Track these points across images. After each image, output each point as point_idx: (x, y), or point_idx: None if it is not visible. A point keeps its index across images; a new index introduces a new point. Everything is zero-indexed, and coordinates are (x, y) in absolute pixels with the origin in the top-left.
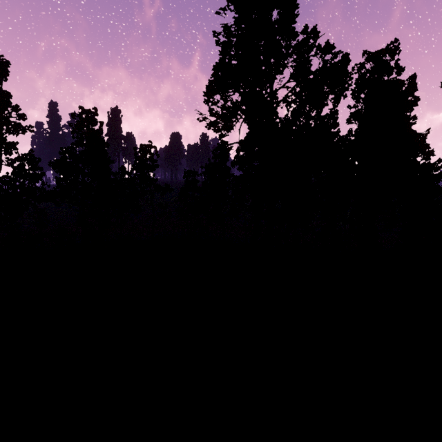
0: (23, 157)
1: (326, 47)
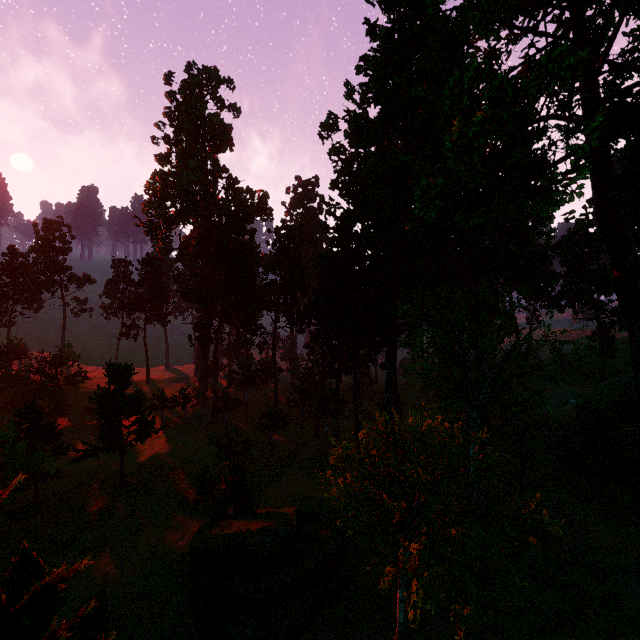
0: None
1: (248, 189)
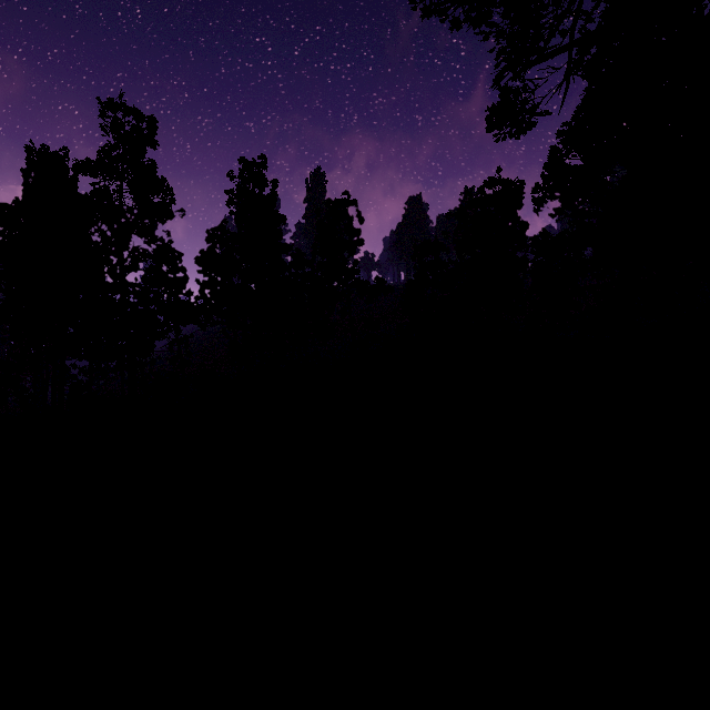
0: (159, 252)
1: None
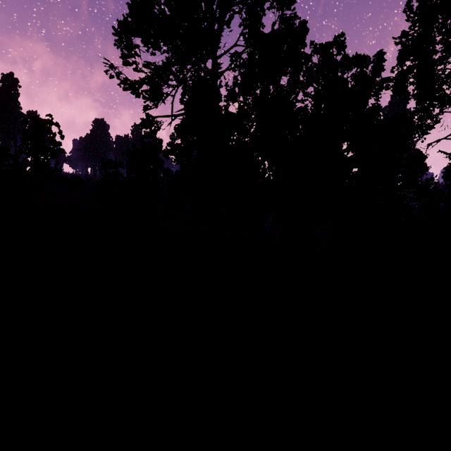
0: None
1: None
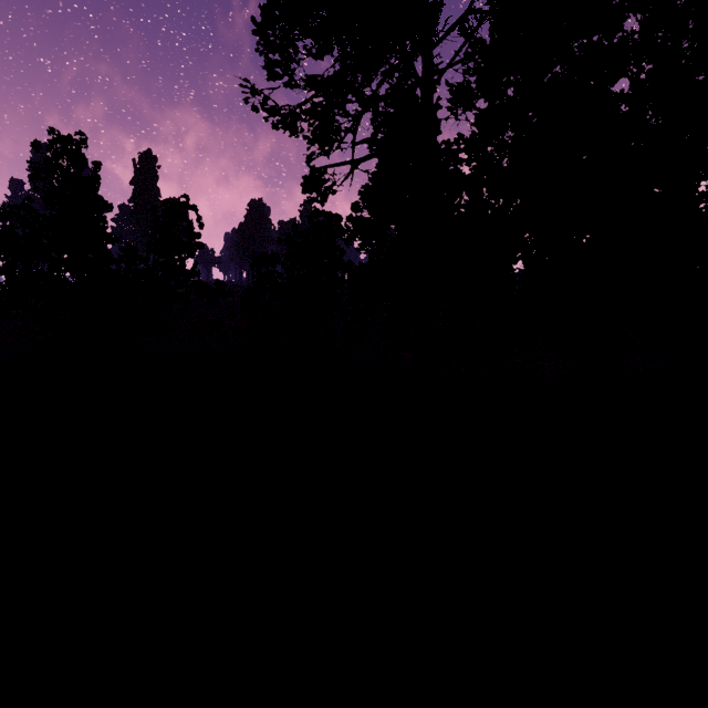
0: None
1: None
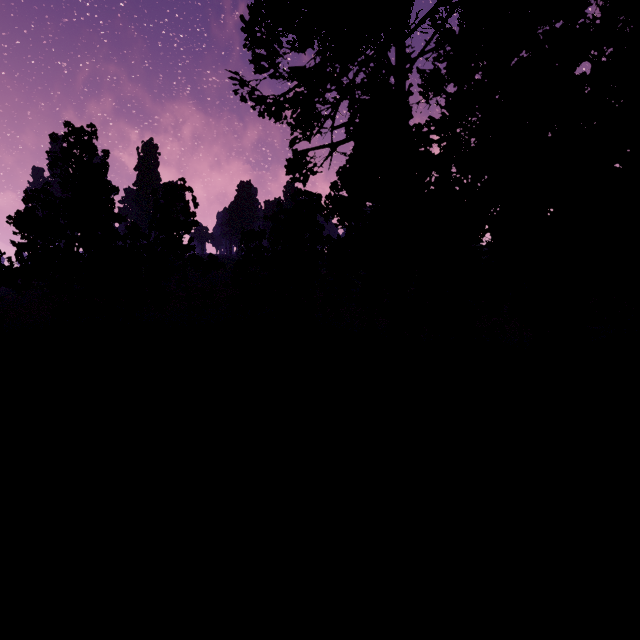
0: None
1: None
